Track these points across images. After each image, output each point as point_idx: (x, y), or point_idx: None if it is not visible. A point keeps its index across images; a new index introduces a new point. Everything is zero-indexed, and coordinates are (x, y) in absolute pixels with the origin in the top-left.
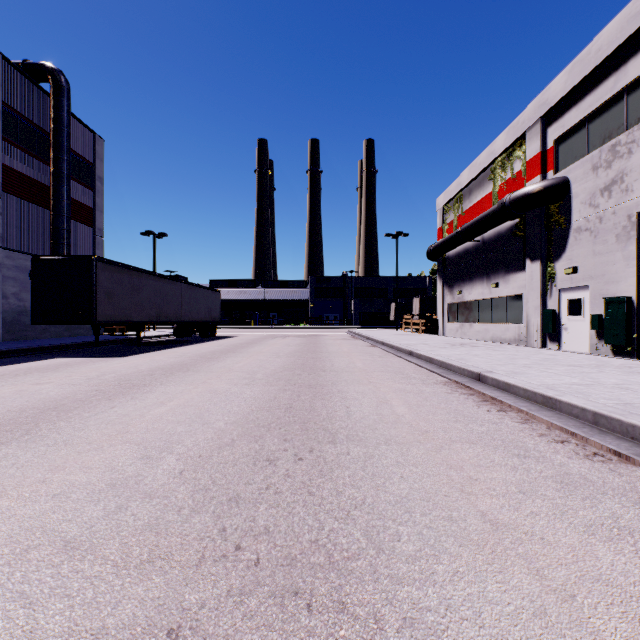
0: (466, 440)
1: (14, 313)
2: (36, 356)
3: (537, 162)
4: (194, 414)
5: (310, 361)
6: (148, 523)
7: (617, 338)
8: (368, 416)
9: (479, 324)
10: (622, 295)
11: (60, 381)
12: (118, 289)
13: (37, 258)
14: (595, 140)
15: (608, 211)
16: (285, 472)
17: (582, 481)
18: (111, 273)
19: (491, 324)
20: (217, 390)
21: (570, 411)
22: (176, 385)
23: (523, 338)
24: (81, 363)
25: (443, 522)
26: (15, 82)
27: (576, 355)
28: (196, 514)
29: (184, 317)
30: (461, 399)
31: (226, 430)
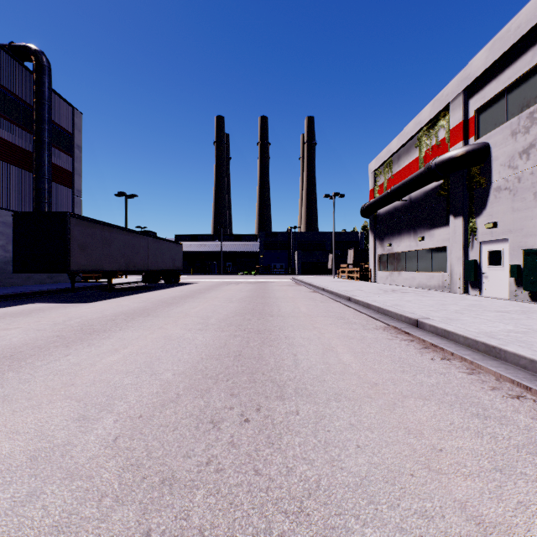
0: (418, 395)
1: (1, 263)
2: (16, 301)
3: (460, 130)
4: (144, 363)
5: (259, 306)
6: (57, 522)
7: (535, 286)
8: (315, 365)
9: (407, 272)
10: None
11: (27, 326)
12: (90, 242)
13: (18, 214)
14: (514, 109)
15: (526, 172)
16: (229, 439)
17: None
18: (84, 228)
19: (417, 272)
20: (171, 336)
21: (517, 361)
22: (134, 330)
23: (447, 285)
24: (53, 308)
25: (417, 520)
26: (2, 61)
27: (498, 301)
28: (119, 506)
29: (150, 266)
30: (403, 346)
31: (173, 382)
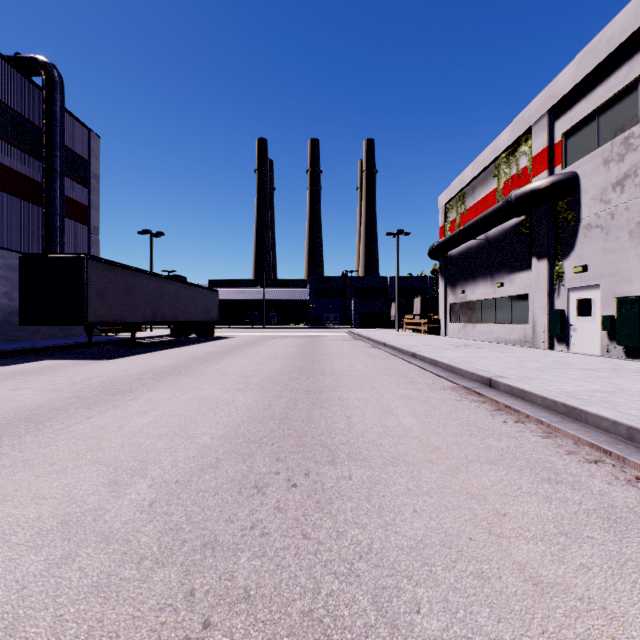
0: (485, 459)
1: (5, 313)
2: (24, 358)
3: (544, 157)
4: (178, 426)
5: (309, 363)
6: (96, 582)
7: (631, 339)
8: (372, 428)
9: (483, 324)
10: (636, 294)
11: (41, 386)
12: (111, 288)
13: (26, 256)
14: (606, 133)
15: (620, 207)
16: (275, 504)
17: (633, 517)
18: (103, 272)
19: (495, 324)
20: (207, 397)
21: (598, 424)
22: (164, 391)
23: (529, 339)
24: (69, 366)
25: (472, 581)
26: (6, 76)
27: (588, 357)
28: (160, 568)
29: (181, 317)
30: (472, 407)
31: (211, 446)
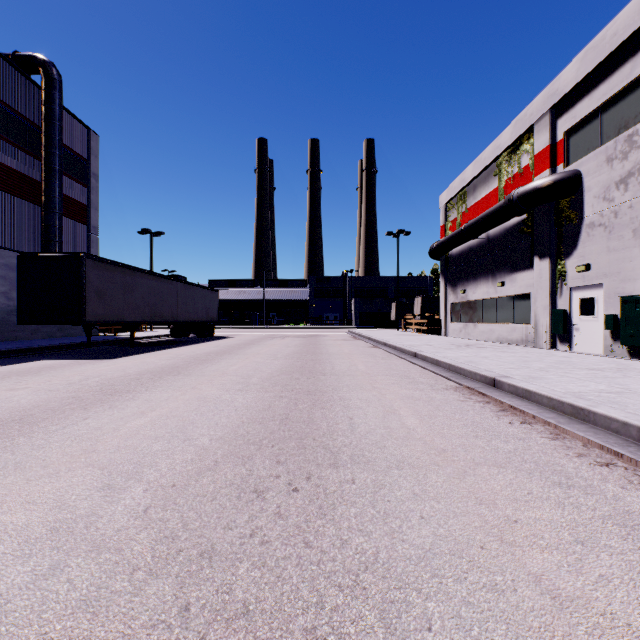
0: (492, 462)
1: (3, 313)
2: (22, 358)
3: (546, 155)
4: (176, 427)
5: (309, 363)
6: (85, 596)
7: (635, 339)
8: (374, 430)
9: (484, 324)
10: (639, 294)
11: (37, 386)
12: (109, 288)
13: (24, 255)
14: (609, 130)
15: (624, 205)
16: (276, 509)
17: None
18: (102, 271)
19: (497, 324)
20: (206, 397)
21: (608, 425)
22: (162, 391)
23: (531, 339)
24: (67, 366)
25: (486, 594)
26: (4, 74)
27: (591, 357)
28: (153, 579)
29: (180, 317)
30: (477, 408)
31: (210, 448)
